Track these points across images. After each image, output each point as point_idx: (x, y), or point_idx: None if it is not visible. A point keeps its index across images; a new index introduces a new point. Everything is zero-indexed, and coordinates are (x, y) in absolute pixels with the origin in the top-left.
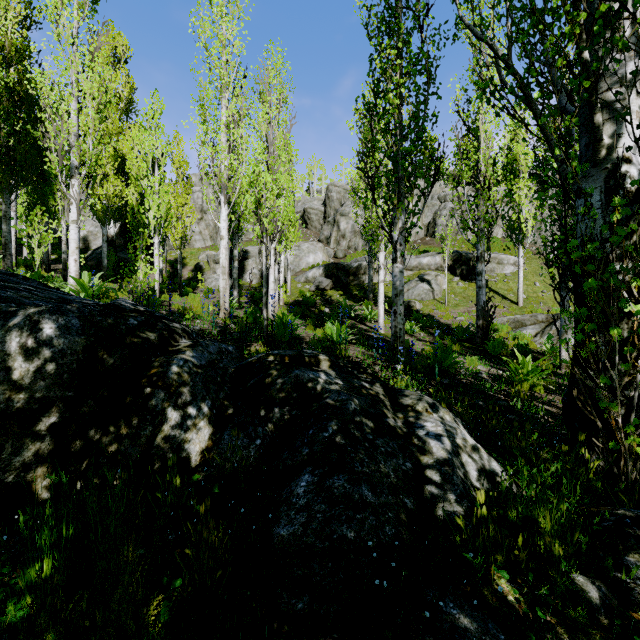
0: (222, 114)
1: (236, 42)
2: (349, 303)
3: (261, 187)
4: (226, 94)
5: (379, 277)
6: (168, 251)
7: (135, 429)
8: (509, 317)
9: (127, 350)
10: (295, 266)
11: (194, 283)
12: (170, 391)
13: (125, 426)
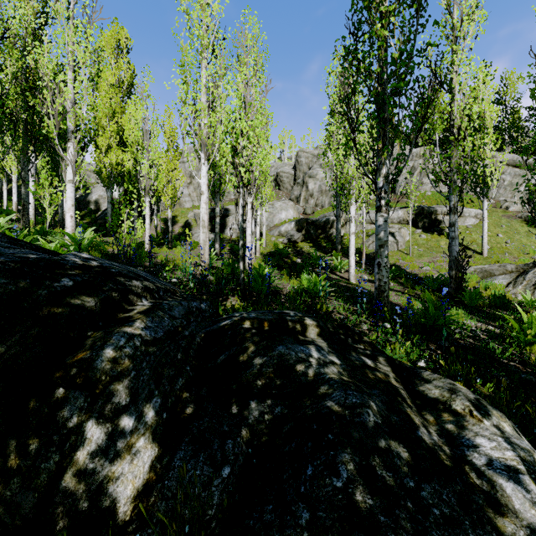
0: (202, 75)
1: (215, 5)
2: (318, 254)
3: (237, 134)
4: (205, 54)
5: (350, 229)
6: (163, 211)
7: (32, 459)
8: (476, 267)
9: (37, 328)
10: (269, 222)
11: (183, 237)
12: (94, 392)
13: (16, 454)
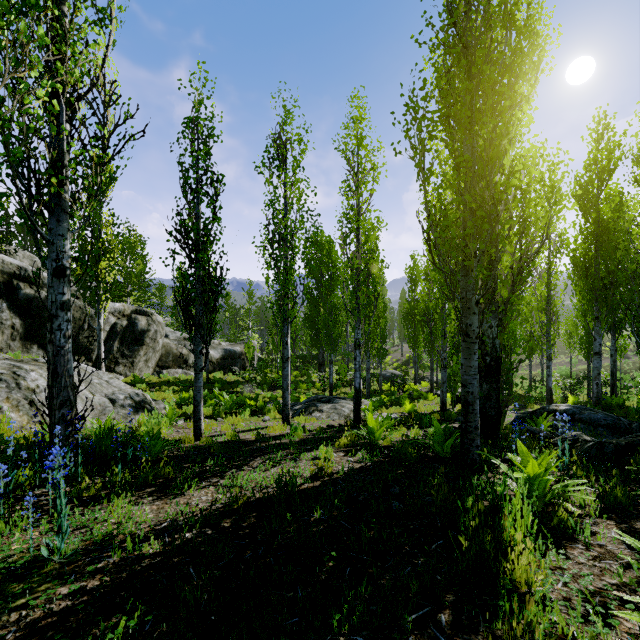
0: None
1: None
2: None
3: None
4: None
5: None
6: None
7: None
8: None
9: None
10: None
11: None
12: None
13: None
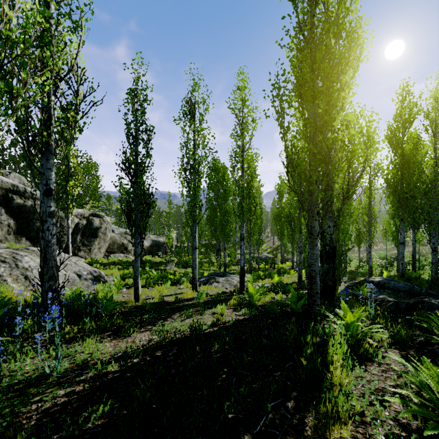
0: None
1: None
2: None
3: None
4: None
5: None
6: None
7: None
8: None
9: None
10: None
11: None
12: None
13: None
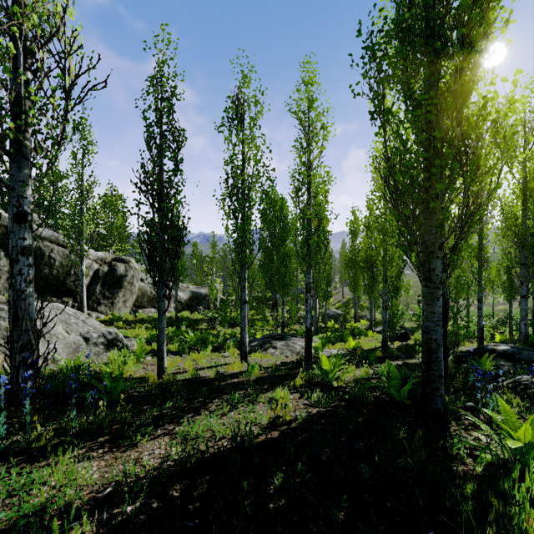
0: None
1: None
2: None
3: None
4: None
5: None
6: None
7: None
8: None
9: None
10: None
11: None
12: None
13: None
